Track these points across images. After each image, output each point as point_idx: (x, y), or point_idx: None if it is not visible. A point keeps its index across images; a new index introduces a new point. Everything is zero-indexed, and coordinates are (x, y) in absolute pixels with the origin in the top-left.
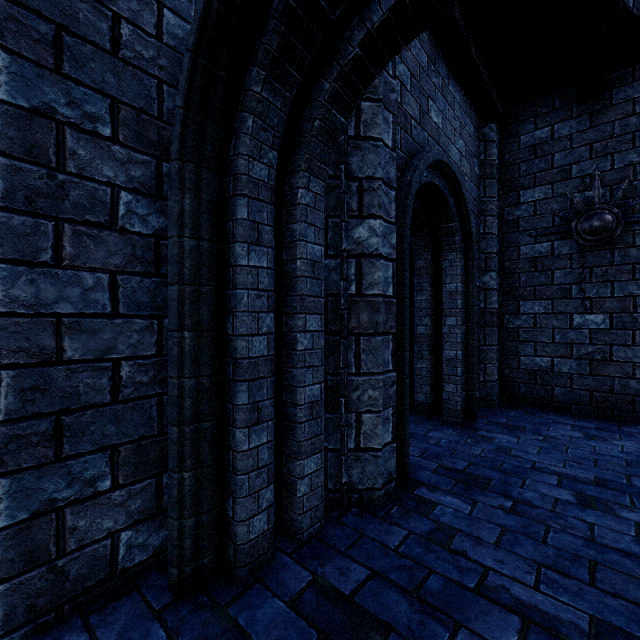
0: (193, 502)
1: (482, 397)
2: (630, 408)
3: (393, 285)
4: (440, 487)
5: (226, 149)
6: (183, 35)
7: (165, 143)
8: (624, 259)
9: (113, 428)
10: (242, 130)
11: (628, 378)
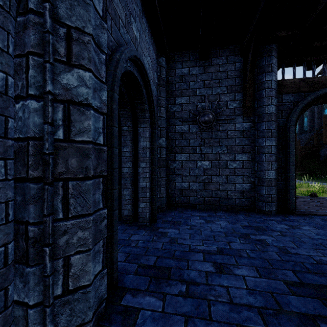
0: None
1: (159, 206)
2: (218, 203)
3: (103, 135)
4: (140, 288)
5: None
6: None
7: None
8: (216, 136)
9: None
10: None
11: (217, 190)
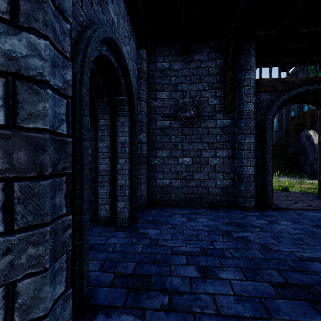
0: None
1: (139, 205)
2: (199, 200)
3: (68, 123)
4: (116, 305)
5: None
6: None
7: None
8: (197, 132)
9: None
10: None
11: (199, 187)
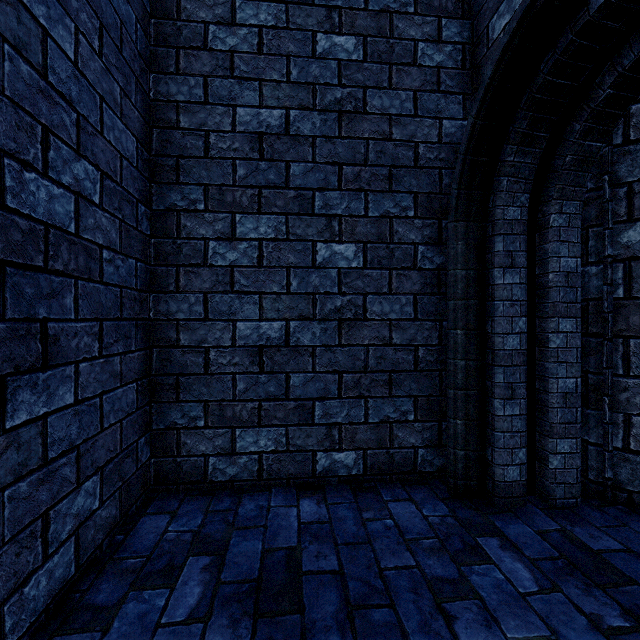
0: (463, 441)
1: None
2: None
3: None
4: None
5: (486, 204)
6: (455, 130)
7: (443, 207)
8: None
9: (415, 385)
10: (498, 190)
11: None
